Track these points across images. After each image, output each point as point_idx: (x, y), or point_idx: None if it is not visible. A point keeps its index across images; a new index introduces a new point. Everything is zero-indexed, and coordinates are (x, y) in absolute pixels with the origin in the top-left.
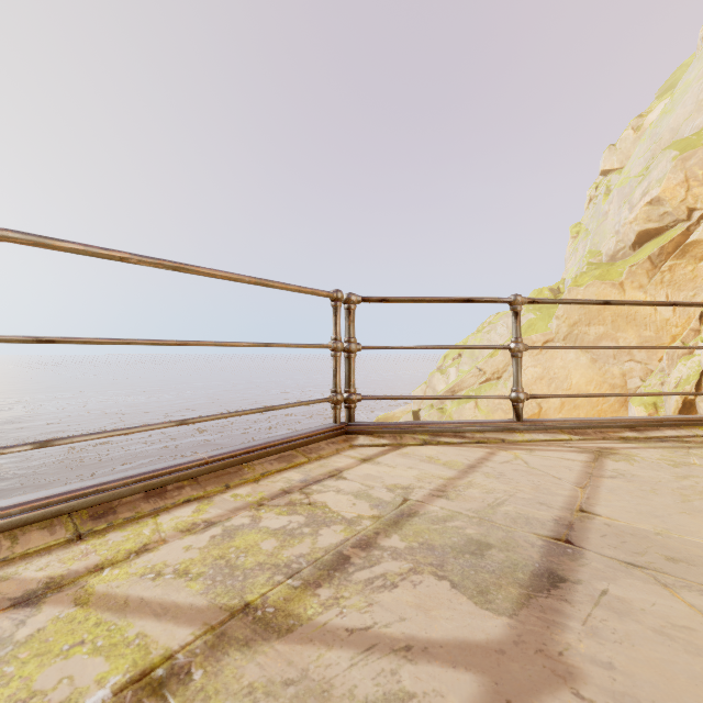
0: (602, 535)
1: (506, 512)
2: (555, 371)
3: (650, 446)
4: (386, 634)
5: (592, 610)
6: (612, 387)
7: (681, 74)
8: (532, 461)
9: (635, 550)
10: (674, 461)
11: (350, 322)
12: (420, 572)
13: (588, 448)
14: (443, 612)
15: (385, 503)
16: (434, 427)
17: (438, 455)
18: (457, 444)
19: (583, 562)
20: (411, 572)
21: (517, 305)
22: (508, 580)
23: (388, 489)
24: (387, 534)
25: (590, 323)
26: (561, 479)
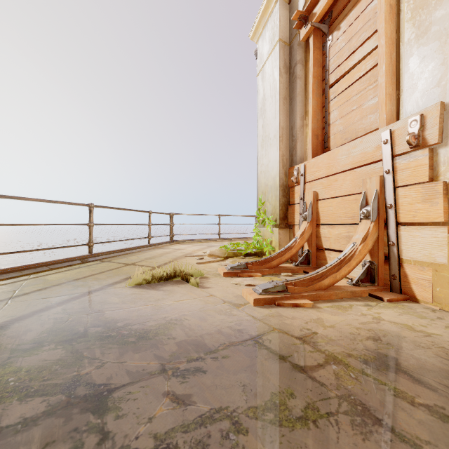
0: None
1: None
2: None
3: None
4: None
5: None
6: None
7: None
8: None
9: None
10: None
11: None
12: None
13: None
14: None
15: None
16: None
17: None
18: None
19: None
20: None
21: None
22: None
23: None
24: None
25: None
26: None
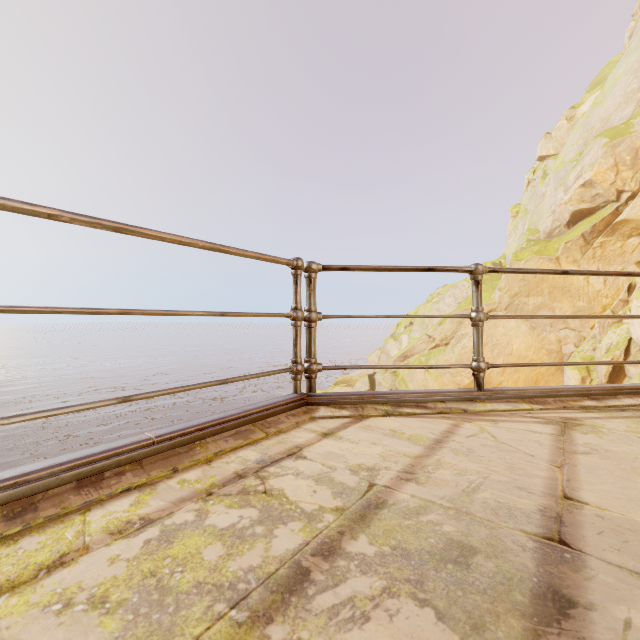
0: (598, 532)
1: (484, 500)
2: (497, 338)
3: (613, 416)
4: None
5: None
6: (549, 352)
7: (609, 70)
8: (499, 435)
9: None
10: None
11: (311, 291)
12: (395, 594)
13: (551, 419)
14: None
15: (349, 490)
16: (396, 397)
17: (402, 428)
18: (419, 415)
19: (589, 574)
20: (385, 595)
21: (478, 275)
22: (505, 605)
23: (351, 471)
24: (353, 534)
25: (529, 294)
26: (534, 456)
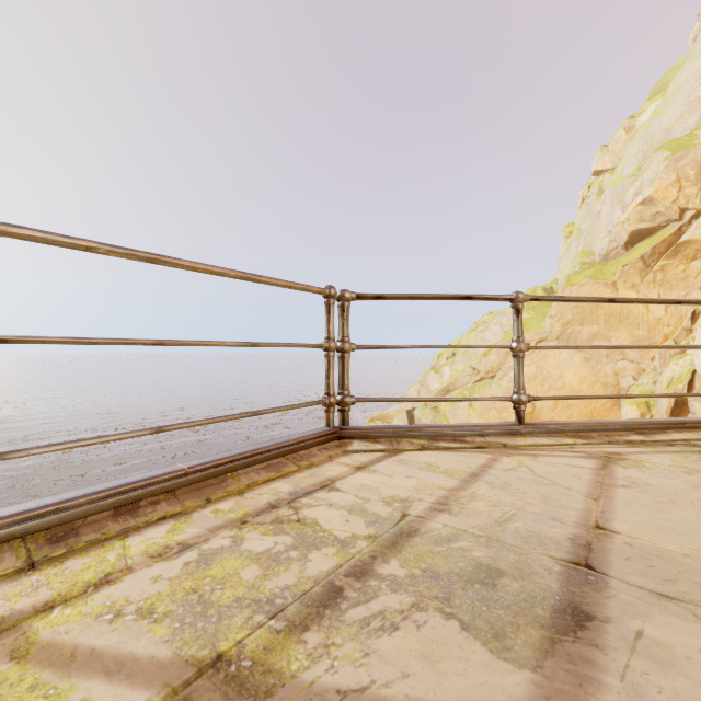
0: (625, 558)
1: (516, 529)
2: (548, 370)
3: (659, 451)
4: (386, 697)
5: (629, 659)
6: (605, 386)
7: (672, 76)
8: (537, 469)
9: (665, 577)
10: (687, 468)
11: (344, 320)
12: (424, 609)
13: (594, 453)
14: (453, 664)
15: (381, 519)
16: (432, 431)
17: (438, 461)
18: (457, 449)
19: (610, 594)
20: (413, 609)
21: (519, 303)
22: (526, 618)
23: (385, 502)
24: (384, 558)
25: (583, 322)
26: (571, 489)
